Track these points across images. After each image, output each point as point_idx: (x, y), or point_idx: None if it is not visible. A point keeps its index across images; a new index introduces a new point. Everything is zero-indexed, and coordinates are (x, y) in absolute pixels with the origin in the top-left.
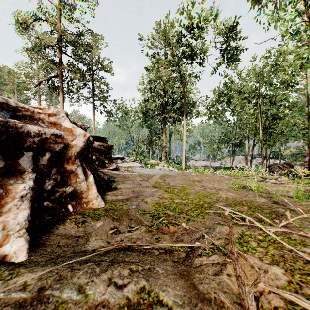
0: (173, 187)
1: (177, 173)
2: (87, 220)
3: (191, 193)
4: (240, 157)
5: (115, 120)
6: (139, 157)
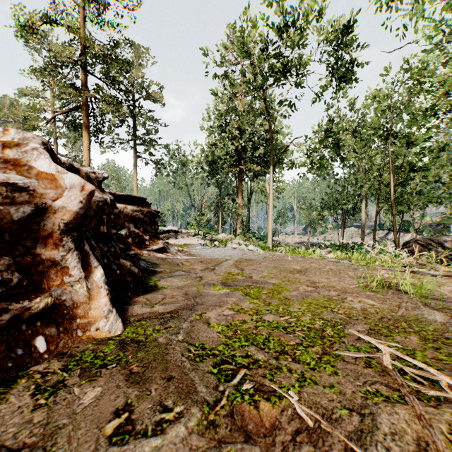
0: (258, 284)
1: (261, 256)
2: (68, 380)
3: (292, 299)
4: (353, 229)
5: (167, 174)
6: (202, 229)
